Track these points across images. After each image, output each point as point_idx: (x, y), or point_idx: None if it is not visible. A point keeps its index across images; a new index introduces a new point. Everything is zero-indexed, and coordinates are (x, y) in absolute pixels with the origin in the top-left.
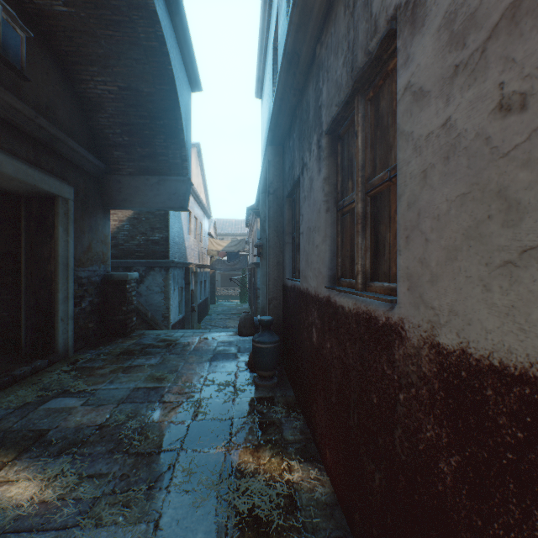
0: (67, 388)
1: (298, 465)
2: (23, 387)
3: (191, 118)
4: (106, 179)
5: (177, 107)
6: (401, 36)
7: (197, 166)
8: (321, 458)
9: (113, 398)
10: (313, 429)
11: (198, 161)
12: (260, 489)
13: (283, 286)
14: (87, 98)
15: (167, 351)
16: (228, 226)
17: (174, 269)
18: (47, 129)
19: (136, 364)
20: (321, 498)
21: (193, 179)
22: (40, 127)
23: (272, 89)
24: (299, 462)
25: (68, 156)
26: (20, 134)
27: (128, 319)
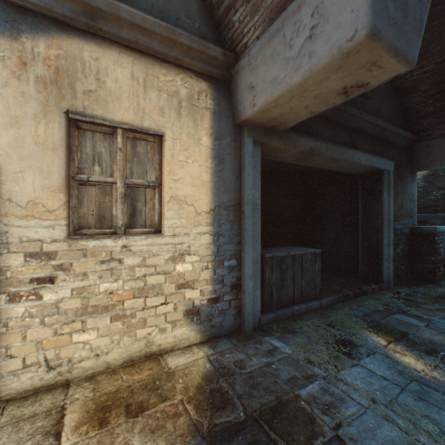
0: (403, 310)
1: None
2: (369, 298)
3: None
4: (413, 147)
5: None
6: None
7: None
8: None
9: None
10: None
11: None
12: None
13: None
14: (401, 89)
15: None
16: None
17: None
18: (379, 125)
19: None
20: None
21: None
22: (375, 126)
23: None
24: None
25: (388, 139)
26: (364, 136)
27: (435, 268)
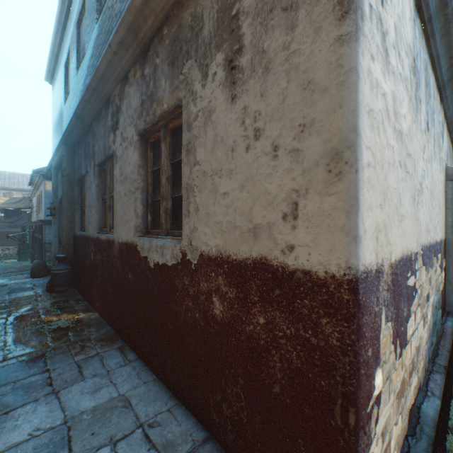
0: None
1: (83, 313)
2: None
3: None
4: None
5: None
6: (115, 160)
7: None
8: (95, 309)
9: None
10: (92, 302)
11: None
12: (63, 322)
13: (74, 236)
14: None
15: None
16: None
17: None
18: None
19: None
20: (94, 317)
21: None
22: None
23: (65, 95)
24: (84, 313)
25: None
26: None
27: None
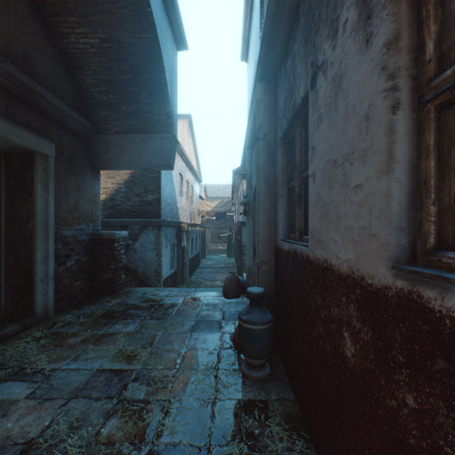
0: (25, 366)
1: None
2: None
3: (176, 76)
4: (94, 139)
5: (160, 58)
6: None
7: (189, 135)
8: None
9: (67, 388)
10: None
11: (190, 132)
12: None
13: (275, 248)
14: (70, 55)
15: (148, 315)
16: (217, 190)
17: (166, 227)
18: (18, 77)
19: (111, 331)
20: None
21: (185, 147)
22: (10, 75)
23: (259, 35)
24: None
25: (49, 112)
26: None
27: (115, 276)
